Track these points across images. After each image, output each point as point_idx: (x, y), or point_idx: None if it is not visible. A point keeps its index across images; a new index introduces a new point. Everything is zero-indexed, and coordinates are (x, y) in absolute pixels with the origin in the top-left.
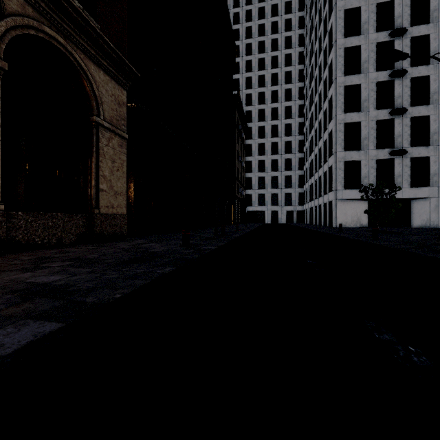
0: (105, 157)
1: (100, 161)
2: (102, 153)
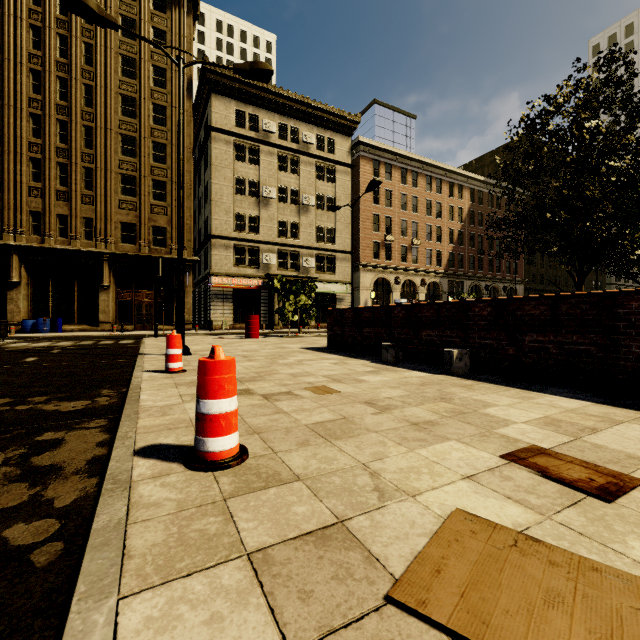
0: None
1: None
2: None
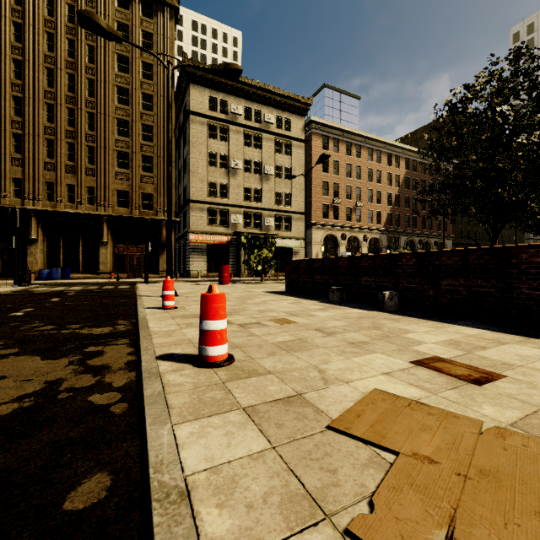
0: None
1: None
2: None
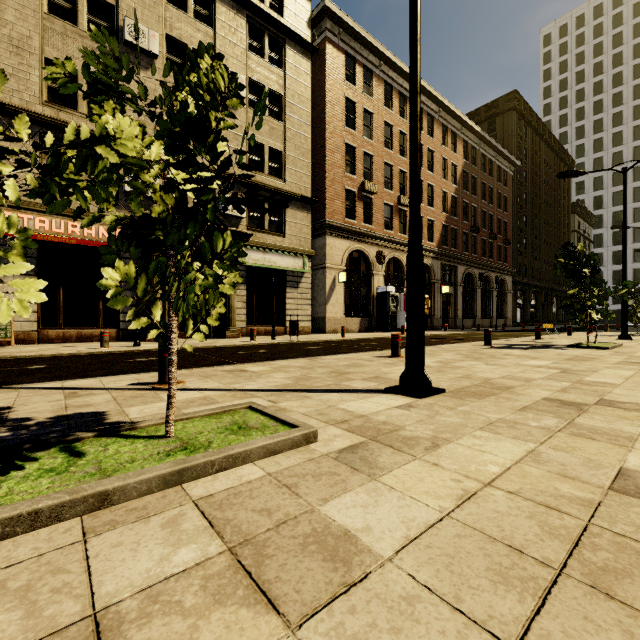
0: (508, 301)
1: (507, 303)
2: (507, 301)
